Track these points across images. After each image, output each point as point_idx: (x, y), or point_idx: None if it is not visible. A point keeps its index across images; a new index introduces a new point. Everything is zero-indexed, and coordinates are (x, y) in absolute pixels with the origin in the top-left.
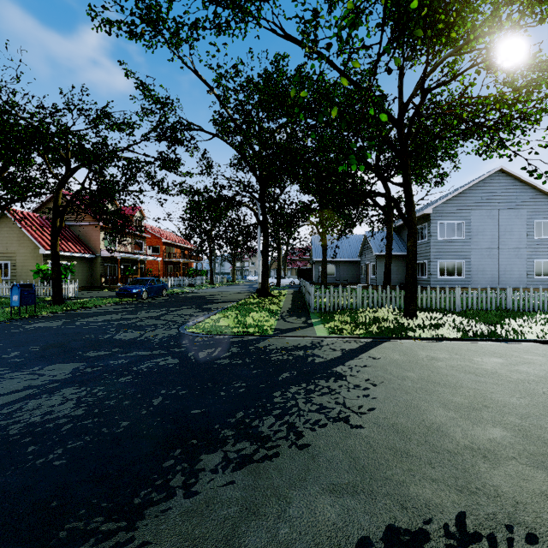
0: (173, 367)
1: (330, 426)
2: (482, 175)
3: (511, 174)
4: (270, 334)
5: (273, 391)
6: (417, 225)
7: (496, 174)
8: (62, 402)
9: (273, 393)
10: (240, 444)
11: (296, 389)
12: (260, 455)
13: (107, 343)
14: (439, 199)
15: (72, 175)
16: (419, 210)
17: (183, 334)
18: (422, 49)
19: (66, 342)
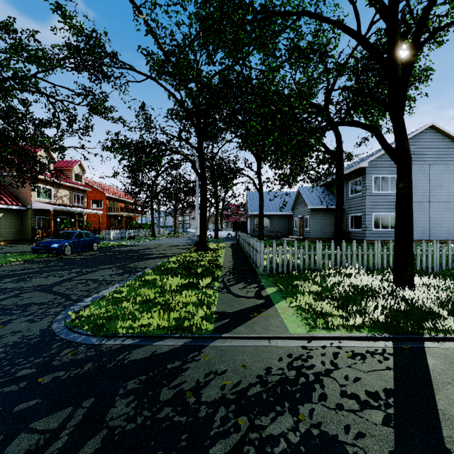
0: None
1: None
2: (414, 131)
3: (441, 130)
4: (208, 330)
5: None
6: (350, 180)
7: (427, 130)
8: None
9: None
10: None
11: None
12: None
13: None
14: (370, 155)
15: None
16: (351, 166)
17: (50, 335)
18: None
19: None
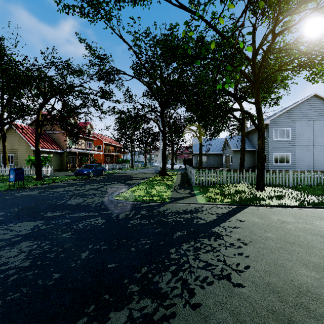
0: (100, 226)
1: (216, 284)
2: (302, 99)
3: (322, 97)
4: (167, 201)
5: (170, 248)
6: None
7: (311, 98)
8: (17, 253)
9: (170, 250)
10: (143, 301)
11: (187, 246)
12: (159, 315)
13: (61, 207)
14: (274, 114)
15: (47, 102)
16: None
17: (111, 200)
18: (269, 10)
19: (36, 205)
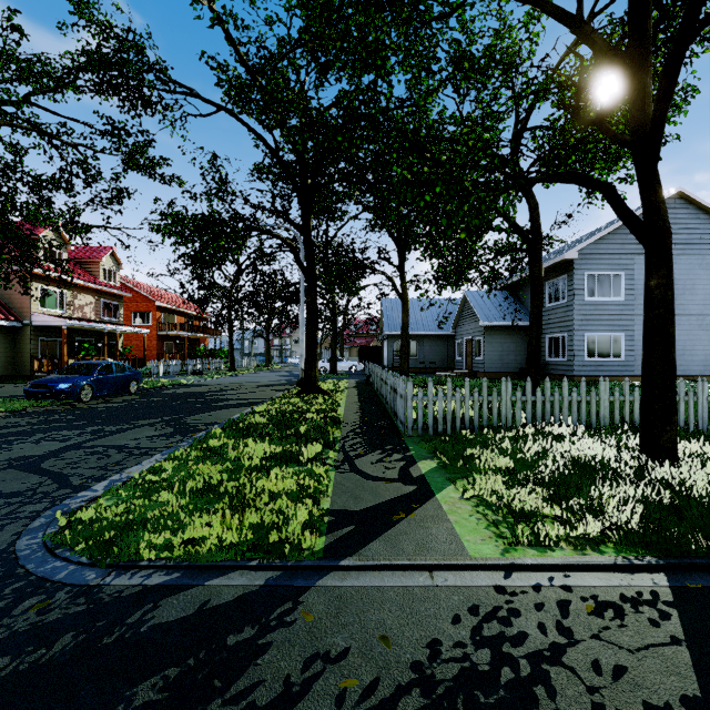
0: None
1: None
2: None
3: (694, 200)
4: (313, 552)
5: None
6: (548, 279)
7: (671, 200)
8: None
9: None
10: None
11: None
12: None
13: None
14: (579, 240)
15: None
16: (548, 257)
17: (6, 564)
18: None
19: None
